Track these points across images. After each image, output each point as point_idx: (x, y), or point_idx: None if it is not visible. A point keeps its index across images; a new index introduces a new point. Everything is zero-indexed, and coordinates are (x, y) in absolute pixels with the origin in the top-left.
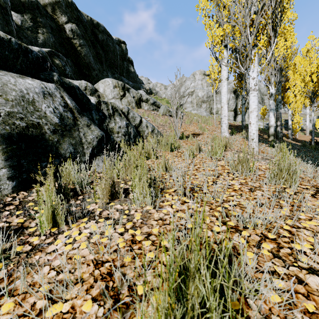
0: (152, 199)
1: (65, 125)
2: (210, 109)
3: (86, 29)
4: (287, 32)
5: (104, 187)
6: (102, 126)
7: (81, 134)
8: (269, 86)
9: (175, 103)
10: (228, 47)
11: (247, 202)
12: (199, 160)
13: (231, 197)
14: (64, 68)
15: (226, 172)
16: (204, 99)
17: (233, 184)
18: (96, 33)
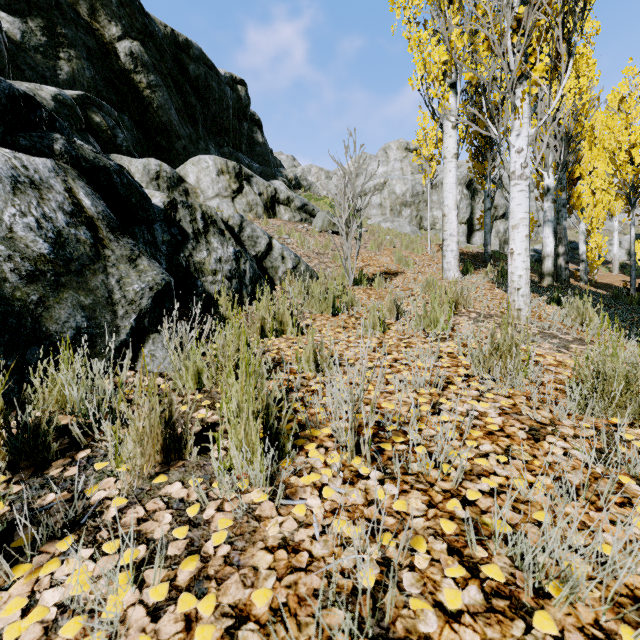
0: (272, 463)
1: (66, 260)
2: (418, 219)
3: (162, 53)
4: (581, 58)
5: (144, 429)
6: (176, 259)
7: (113, 280)
8: (543, 172)
9: (344, 207)
10: (459, 86)
11: (531, 480)
12: (397, 338)
13: (483, 459)
14: (113, 133)
15: (462, 375)
16: (407, 200)
17: (483, 412)
18: (184, 62)
